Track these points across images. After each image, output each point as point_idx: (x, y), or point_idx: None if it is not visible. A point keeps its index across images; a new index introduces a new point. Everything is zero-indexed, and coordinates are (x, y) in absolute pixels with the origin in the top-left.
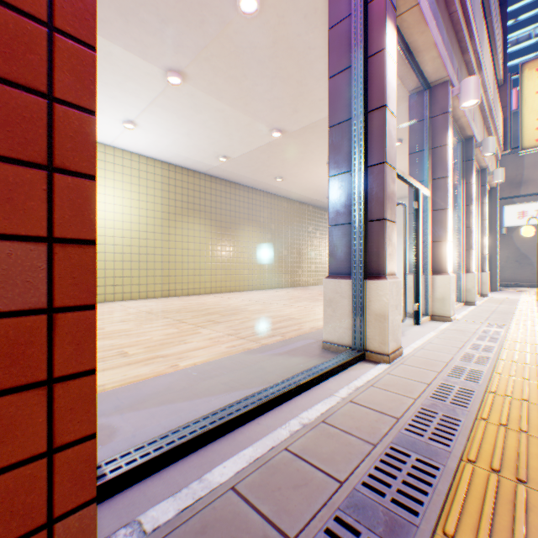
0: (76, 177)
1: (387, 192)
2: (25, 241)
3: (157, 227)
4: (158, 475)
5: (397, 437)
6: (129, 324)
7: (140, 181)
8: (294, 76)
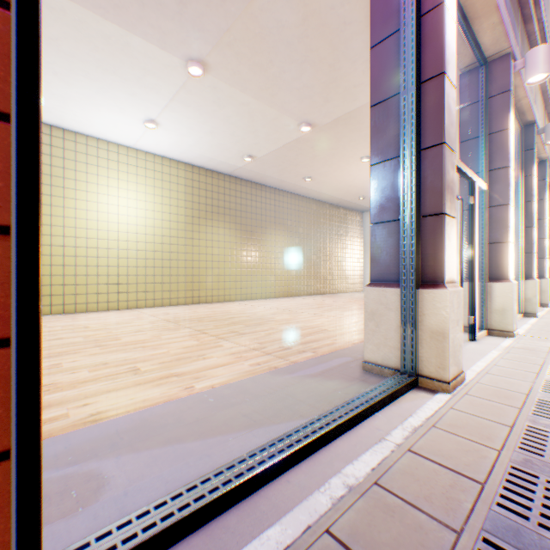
0: None
1: (446, 179)
2: None
3: (180, 231)
4: None
5: (489, 519)
6: (147, 335)
7: (163, 184)
8: (326, 59)
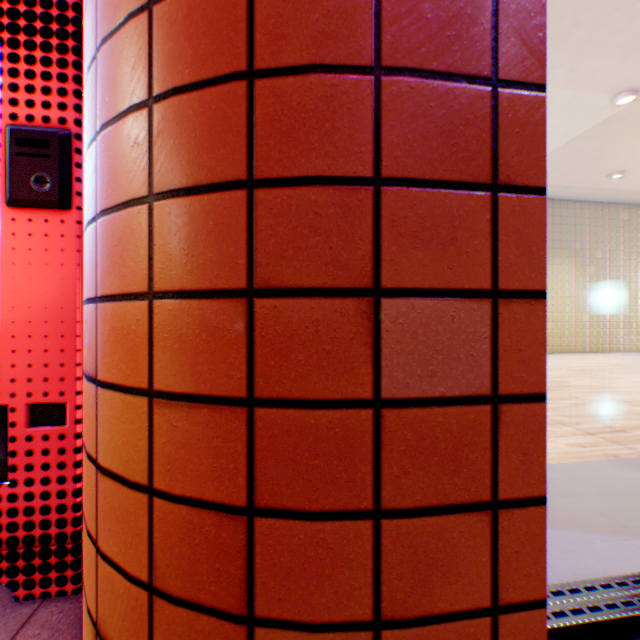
0: (519, 195)
1: None
2: (466, 298)
3: None
4: None
5: None
6: None
7: None
8: None
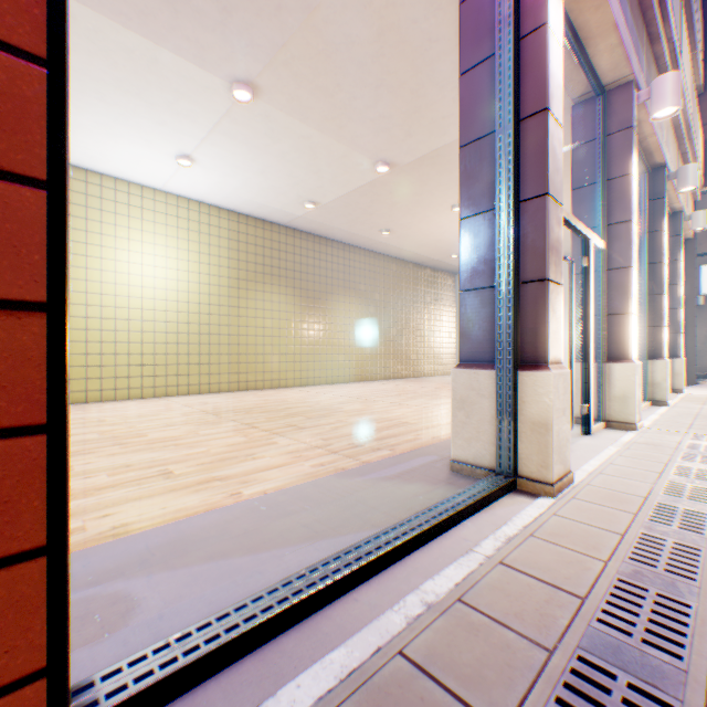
0: None
1: (550, 238)
2: None
3: (223, 298)
4: (188, 698)
5: (586, 636)
6: (180, 430)
7: (201, 238)
8: (407, 84)
